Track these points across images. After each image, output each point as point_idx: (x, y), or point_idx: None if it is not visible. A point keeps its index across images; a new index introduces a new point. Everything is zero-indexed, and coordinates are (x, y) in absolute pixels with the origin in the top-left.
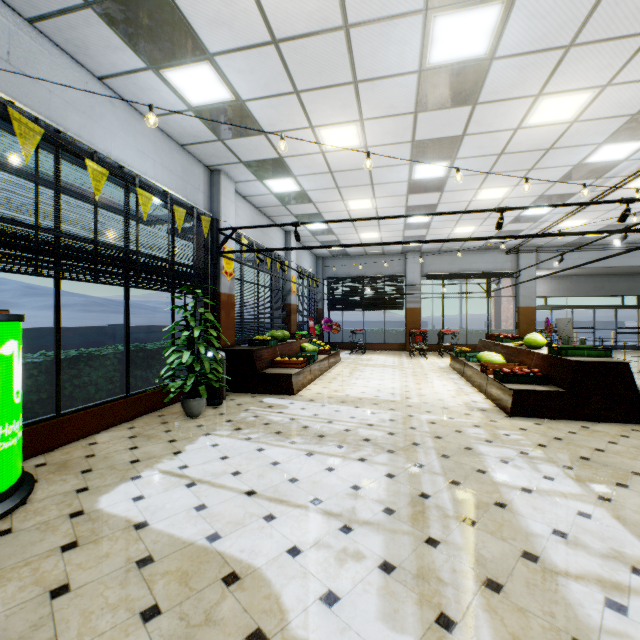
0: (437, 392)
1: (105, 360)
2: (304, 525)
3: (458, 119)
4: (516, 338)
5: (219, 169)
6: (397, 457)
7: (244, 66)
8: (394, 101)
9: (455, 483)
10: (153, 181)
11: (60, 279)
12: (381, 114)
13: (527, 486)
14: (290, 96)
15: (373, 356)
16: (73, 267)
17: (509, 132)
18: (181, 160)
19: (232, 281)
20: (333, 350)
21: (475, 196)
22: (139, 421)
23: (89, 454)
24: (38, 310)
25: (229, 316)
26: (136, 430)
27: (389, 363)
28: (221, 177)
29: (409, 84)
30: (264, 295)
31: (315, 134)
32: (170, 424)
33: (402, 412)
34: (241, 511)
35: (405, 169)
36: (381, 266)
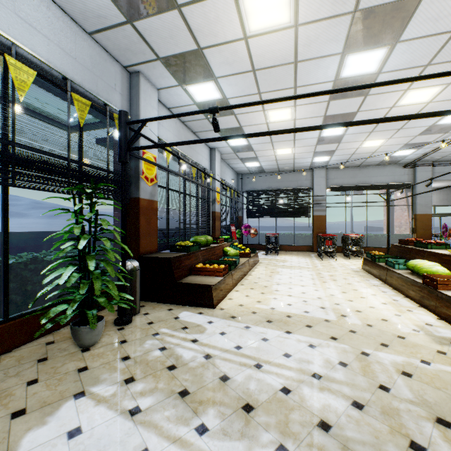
0: (372, 306)
1: None
2: None
3: None
4: (442, 244)
5: (138, 71)
6: None
7: None
8: None
9: None
10: (40, 58)
11: None
12: None
13: None
14: None
15: (286, 257)
16: None
17: None
18: (90, 51)
19: (154, 187)
20: (252, 253)
21: (399, 100)
22: (14, 355)
23: None
24: (40, 218)
25: (150, 222)
26: None
27: (303, 265)
28: (140, 79)
29: None
30: (189, 203)
31: (237, 4)
32: (47, 364)
33: (349, 345)
34: None
35: (334, 62)
36: (291, 180)
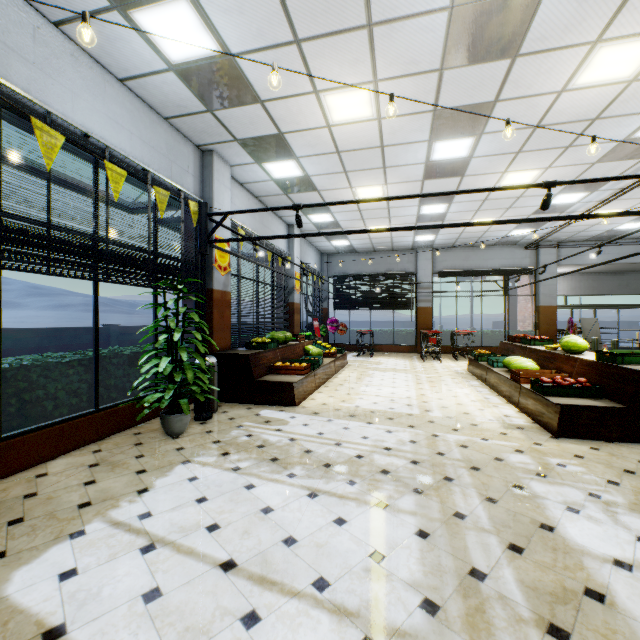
0: (460, 403)
1: (67, 368)
2: (302, 637)
3: (492, 78)
4: (546, 340)
5: (211, 149)
6: (428, 501)
7: (231, 2)
8: (416, 53)
9: (516, 549)
10: (128, 156)
11: (0, 269)
12: (399, 72)
13: (621, 557)
14: (289, 47)
15: (382, 359)
16: (15, 254)
17: (551, 96)
18: (165, 136)
19: (227, 276)
20: (339, 353)
21: (499, 181)
22: (109, 441)
23: (30, 492)
24: (42, 310)
25: (223, 316)
26: (101, 455)
27: (400, 367)
28: (214, 158)
29: (436, 27)
30: (264, 293)
31: (320, 101)
32: (145, 446)
33: (424, 430)
34: (210, 604)
35: (423, 147)
36: (390, 263)
